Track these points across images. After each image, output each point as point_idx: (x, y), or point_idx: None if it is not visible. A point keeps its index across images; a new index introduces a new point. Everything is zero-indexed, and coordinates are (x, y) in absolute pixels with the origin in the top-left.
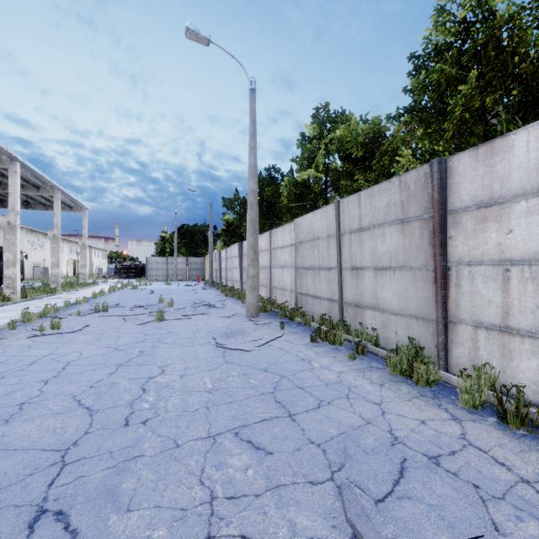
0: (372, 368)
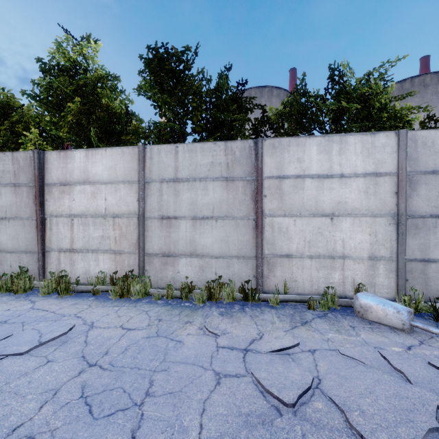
0: None
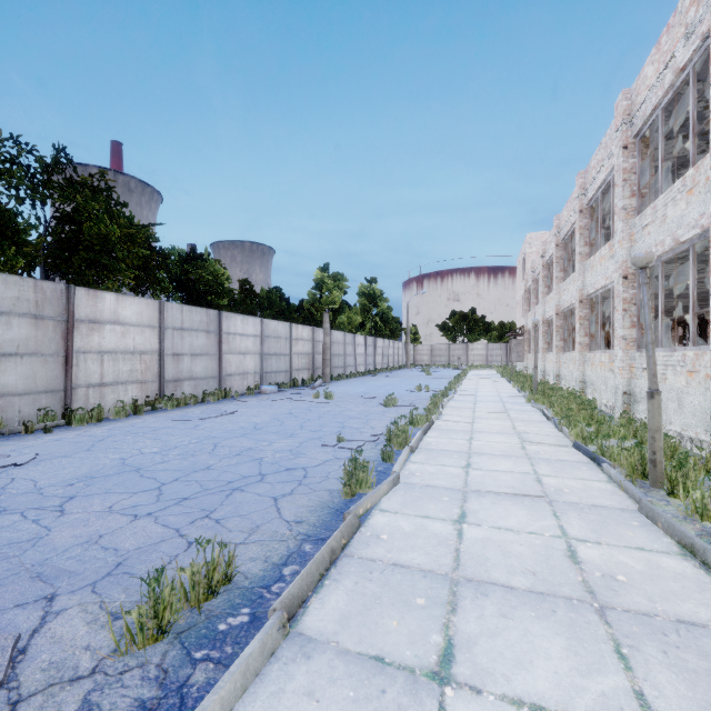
0: (70, 429)
